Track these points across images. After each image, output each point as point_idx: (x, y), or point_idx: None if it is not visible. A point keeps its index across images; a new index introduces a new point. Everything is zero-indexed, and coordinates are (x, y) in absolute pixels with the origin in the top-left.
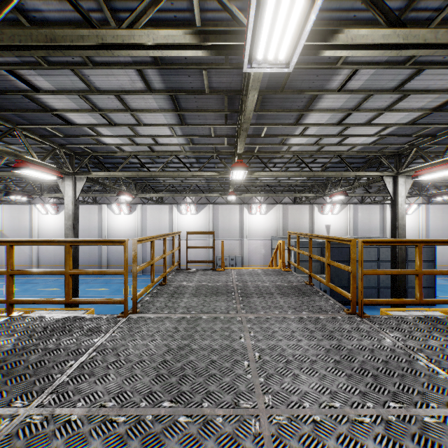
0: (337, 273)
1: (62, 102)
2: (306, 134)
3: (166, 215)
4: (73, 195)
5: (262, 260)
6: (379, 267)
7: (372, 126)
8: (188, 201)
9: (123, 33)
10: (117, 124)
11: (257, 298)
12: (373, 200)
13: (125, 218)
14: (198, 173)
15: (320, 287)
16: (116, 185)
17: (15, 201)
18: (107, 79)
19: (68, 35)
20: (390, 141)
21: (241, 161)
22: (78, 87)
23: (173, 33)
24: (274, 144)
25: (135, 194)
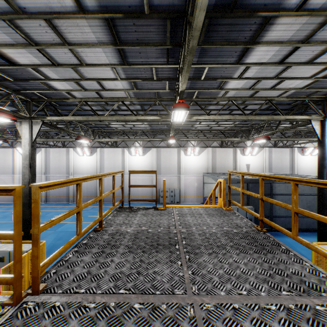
0: None
1: None
2: (244, 77)
3: (119, 156)
4: (29, 137)
5: (196, 192)
6: None
7: (314, 65)
8: (137, 145)
9: None
10: (60, 64)
11: (208, 256)
12: (285, 144)
13: (87, 158)
14: (142, 117)
15: (247, 216)
16: (78, 131)
17: (0, 146)
18: None
19: None
20: (323, 84)
21: (182, 101)
22: (1, 8)
23: None
24: (212, 89)
25: (92, 139)
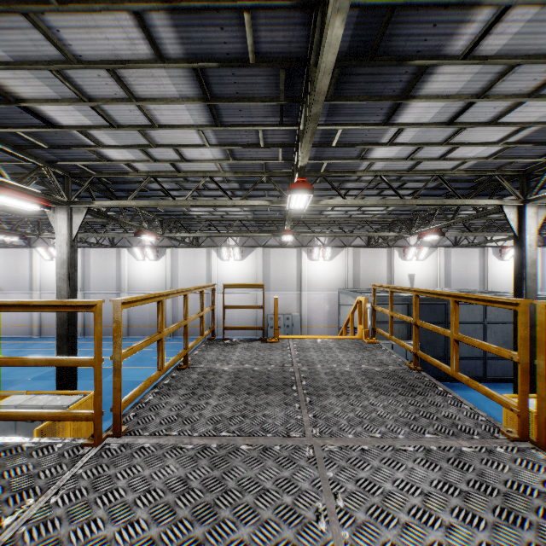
0: (429, 338)
1: (30, 86)
2: (397, 142)
3: (202, 261)
4: (68, 233)
5: (327, 320)
6: (485, 330)
7: (500, 126)
8: (231, 243)
9: None
10: (120, 125)
11: (337, 398)
12: (471, 242)
13: (151, 265)
14: (241, 202)
15: (407, 357)
16: (137, 222)
17: (10, 244)
18: (89, 37)
19: None
20: (519, 152)
21: (303, 180)
22: (47, 55)
23: None
24: (349, 159)
25: (160, 234)
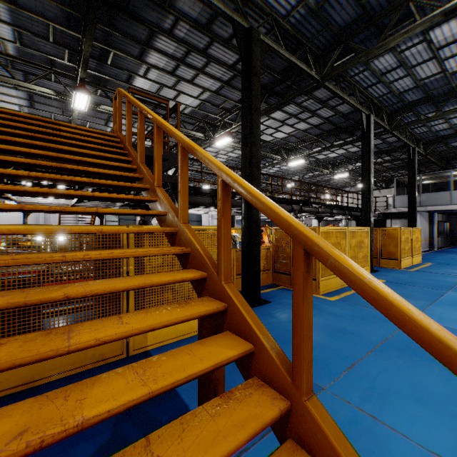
0: None
1: None
2: None
3: None
4: None
5: None
6: None
7: None
8: None
9: (28, 84)
10: None
11: None
12: None
13: None
14: None
15: None
16: None
17: None
18: None
19: (4, 78)
20: None
21: None
22: None
23: (47, 90)
24: None
25: None
